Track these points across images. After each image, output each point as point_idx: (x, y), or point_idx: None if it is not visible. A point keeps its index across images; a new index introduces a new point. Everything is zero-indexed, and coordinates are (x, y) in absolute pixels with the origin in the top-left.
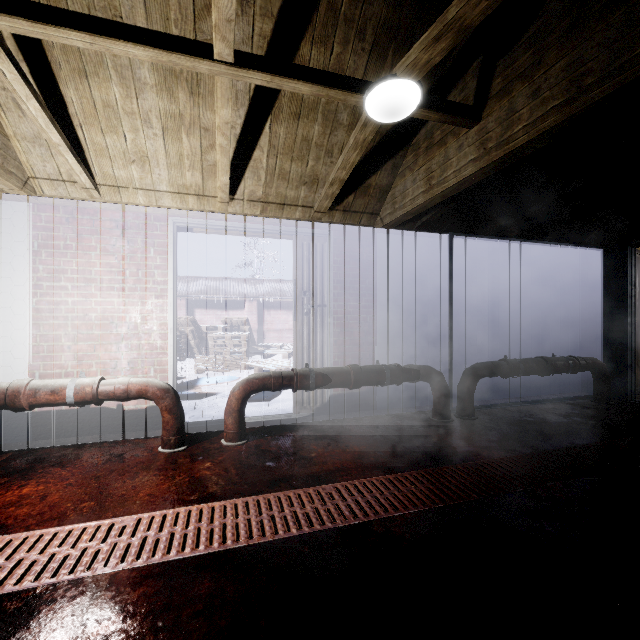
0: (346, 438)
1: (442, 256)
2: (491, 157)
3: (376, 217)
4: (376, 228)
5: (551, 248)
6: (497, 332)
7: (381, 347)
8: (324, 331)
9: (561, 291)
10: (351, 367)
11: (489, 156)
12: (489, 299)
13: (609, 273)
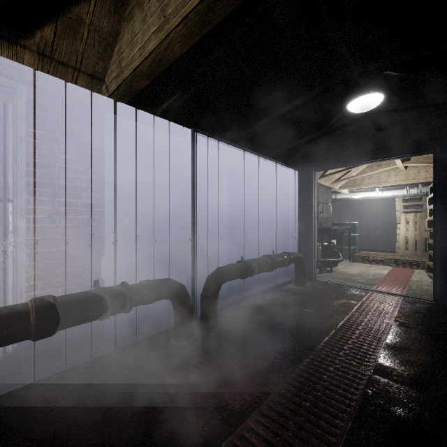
0: None
1: (186, 156)
2: None
3: (101, 85)
4: (101, 100)
5: (268, 166)
6: (233, 234)
7: (112, 257)
8: (8, 240)
9: (273, 201)
10: (33, 304)
11: None
12: (227, 204)
13: (301, 189)
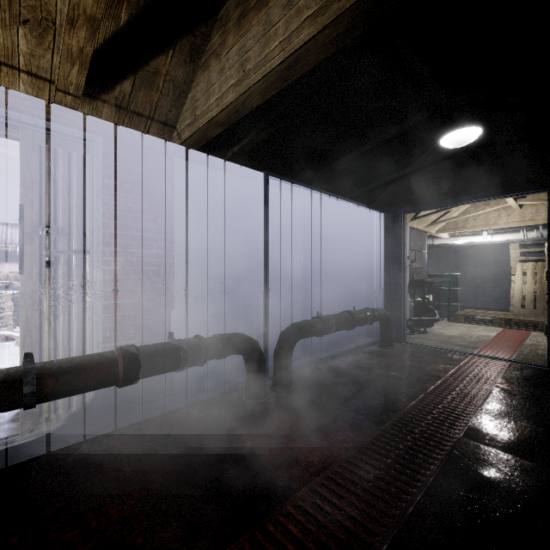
0: (103, 482)
1: (256, 201)
2: (343, 3)
3: (172, 131)
4: (172, 147)
5: (348, 208)
6: (307, 287)
7: (181, 310)
8: (86, 291)
9: (355, 248)
10: (120, 352)
11: (339, 2)
12: (301, 253)
13: (388, 234)
